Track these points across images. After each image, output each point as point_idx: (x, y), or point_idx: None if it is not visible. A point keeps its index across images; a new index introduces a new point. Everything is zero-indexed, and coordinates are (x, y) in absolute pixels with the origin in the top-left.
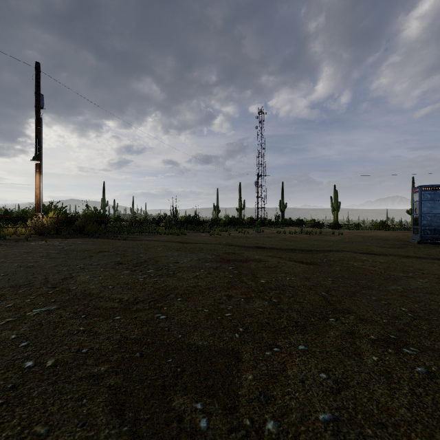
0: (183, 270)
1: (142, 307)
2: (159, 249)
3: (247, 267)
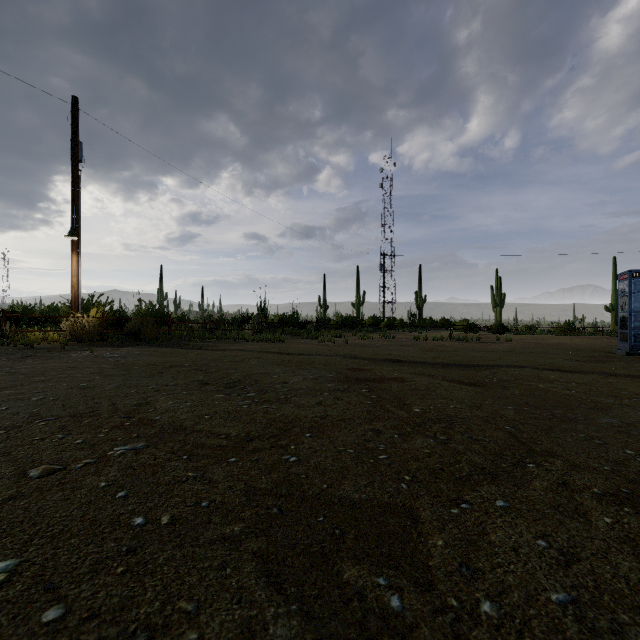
0: (298, 394)
1: (261, 446)
2: (252, 363)
3: (388, 390)
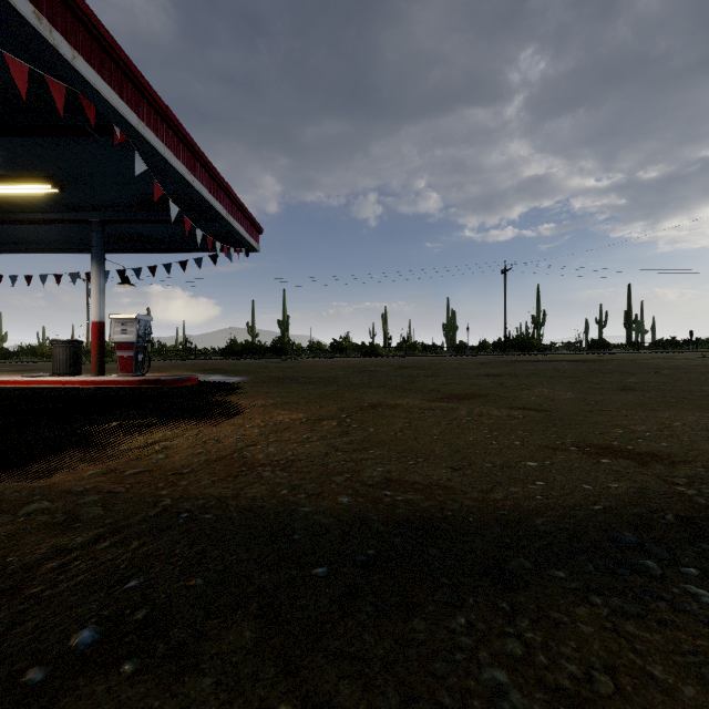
0: None
1: None
2: None
3: None
